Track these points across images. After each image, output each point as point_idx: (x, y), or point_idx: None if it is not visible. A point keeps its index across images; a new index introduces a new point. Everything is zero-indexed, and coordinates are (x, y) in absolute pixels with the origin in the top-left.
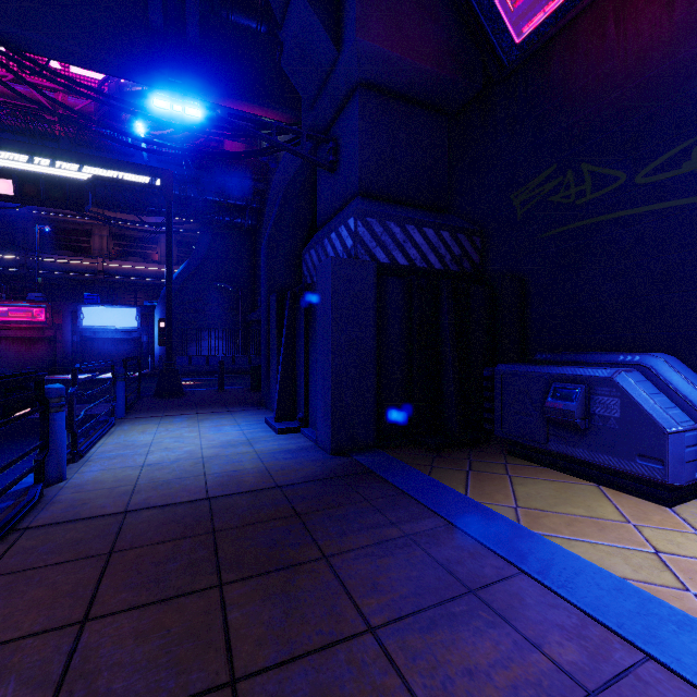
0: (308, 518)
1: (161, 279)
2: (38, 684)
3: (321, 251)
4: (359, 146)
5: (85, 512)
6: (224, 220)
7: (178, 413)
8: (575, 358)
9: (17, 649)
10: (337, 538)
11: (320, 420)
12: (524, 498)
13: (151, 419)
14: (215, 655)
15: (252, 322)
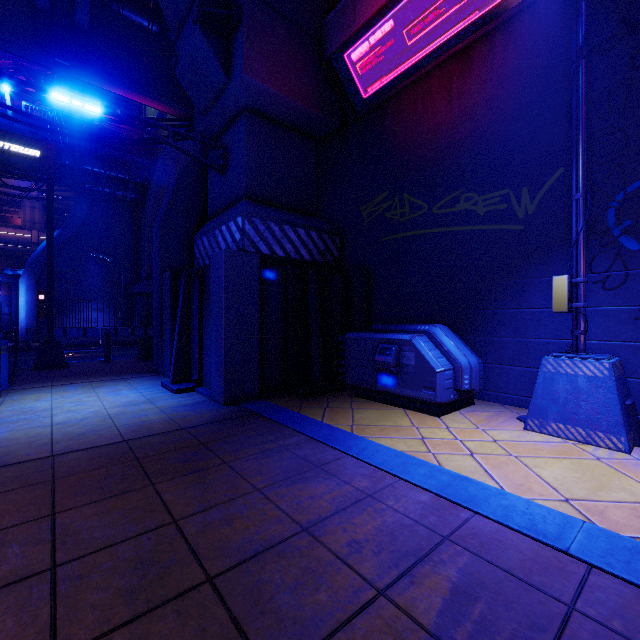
0: (211, 444)
1: (25, 246)
2: (37, 543)
3: (213, 239)
4: (246, 159)
5: (12, 460)
6: (104, 191)
7: (68, 382)
8: (395, 328)
9: (7, 533)
10: (233, 452)
11: (214, 379)
12: (358, 420)
13: (41, 389)
14: (159, 513)
15: (135, 295)
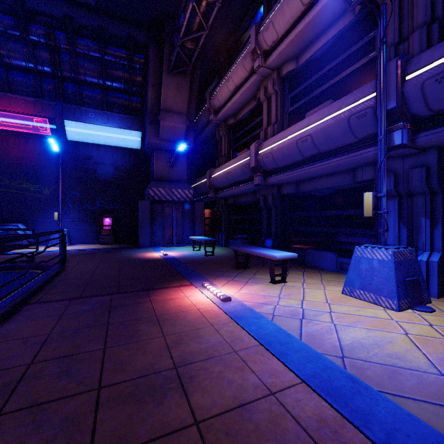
0: None
1: None
2: None
3: None
4: None
5: None
6: None
7: None
8: (0, 225)
9: None
10: None
11: None
12: None
13: None
14: None
15: None
